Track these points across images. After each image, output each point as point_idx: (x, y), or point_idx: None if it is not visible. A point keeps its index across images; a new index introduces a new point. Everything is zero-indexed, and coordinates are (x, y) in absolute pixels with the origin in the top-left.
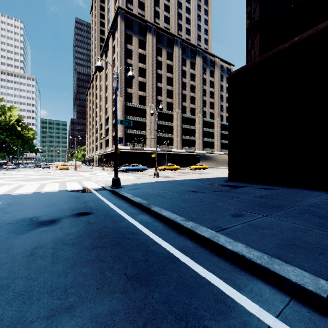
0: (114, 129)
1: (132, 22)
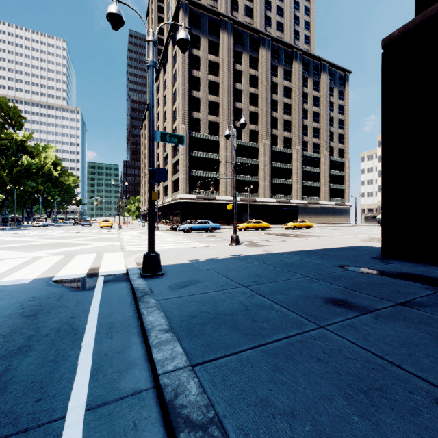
0: (174, 171)
1: (199, 17)
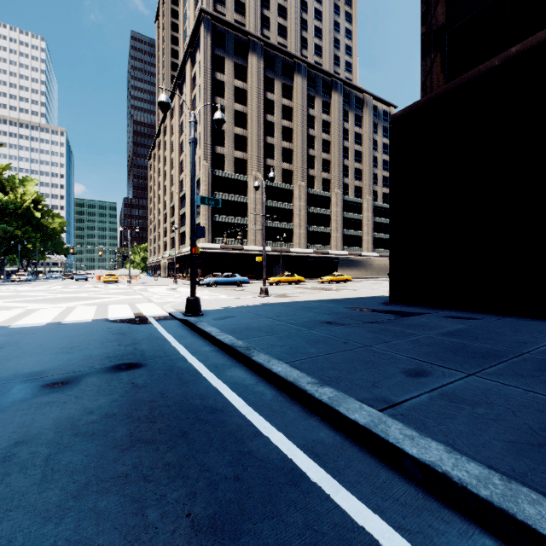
0: None
1: (224, 35)
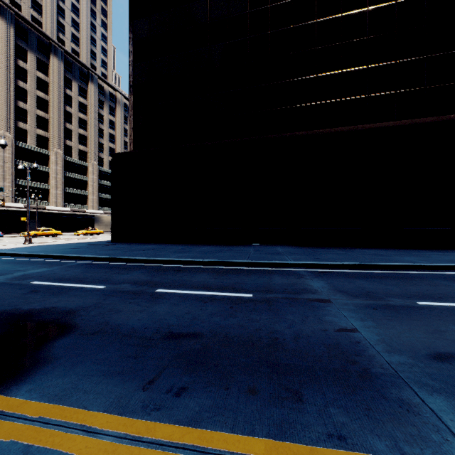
0: None
1: None
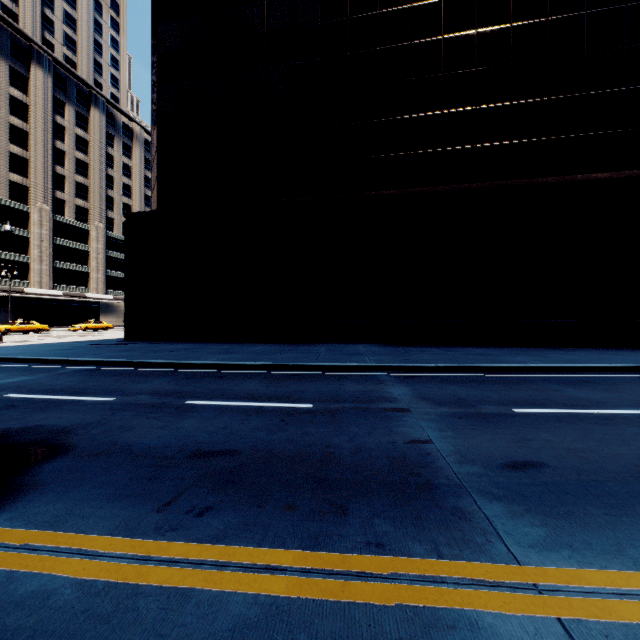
0: None
1: None
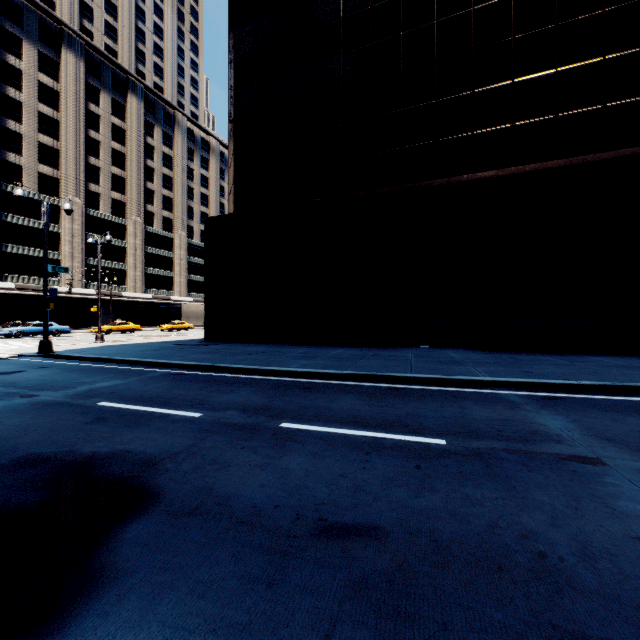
0: None
1: (21, 9)
